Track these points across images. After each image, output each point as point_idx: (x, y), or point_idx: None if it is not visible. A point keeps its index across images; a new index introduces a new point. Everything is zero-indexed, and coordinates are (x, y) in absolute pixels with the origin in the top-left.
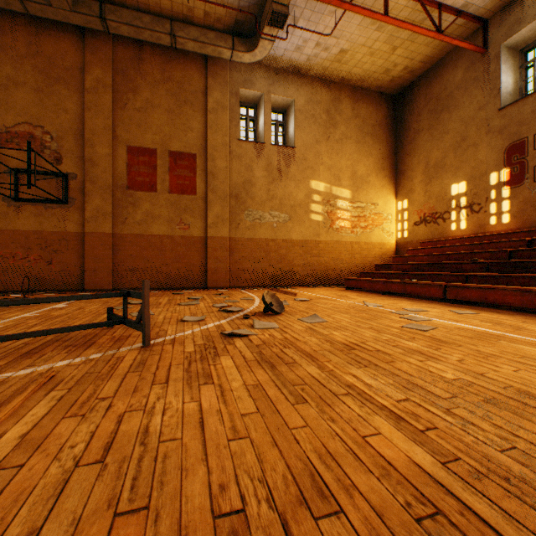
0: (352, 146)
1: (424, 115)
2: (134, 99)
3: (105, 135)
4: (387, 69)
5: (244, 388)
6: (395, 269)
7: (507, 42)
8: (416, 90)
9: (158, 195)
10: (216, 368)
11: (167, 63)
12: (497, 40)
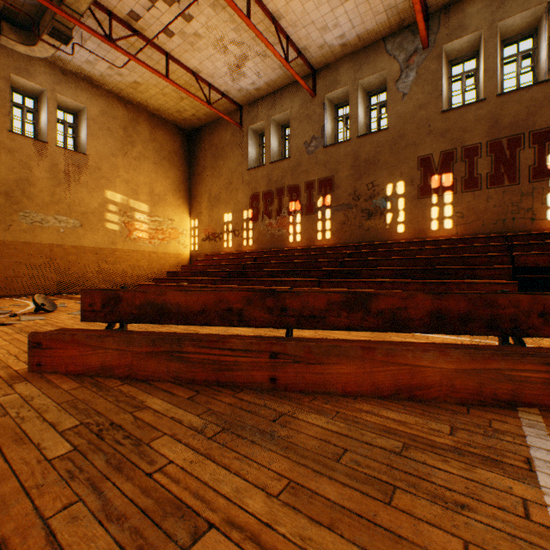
0: (150, 165)
1: (209, 156)
2: None
3: None
4: (179, 110)
5: (4, 340)
6: (181, 275)
7: (252, 127)
8: (204, 135)
9: None
10: None
11: None
12: (247, 123)
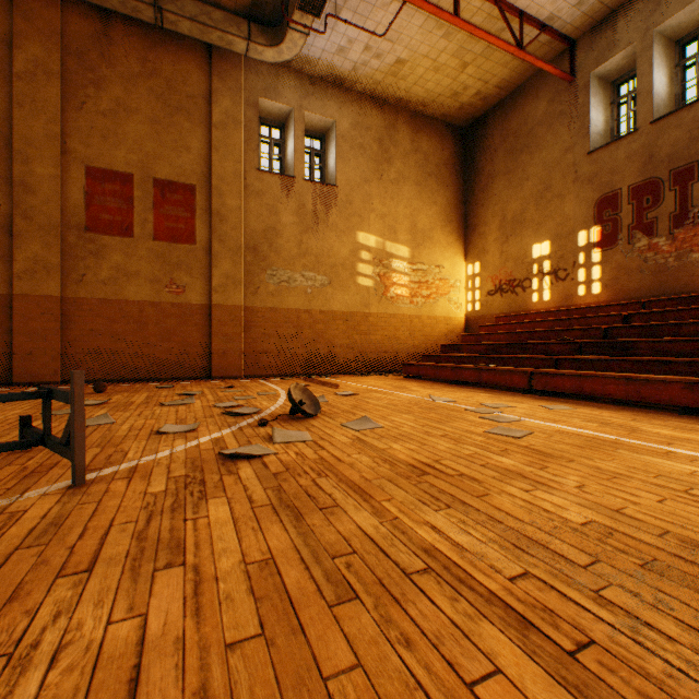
0: (411, 189)
1: (500, 155)
2: (97, 96)
3: (49, 146)
4: (455, 92)
5: (241, 571)
6: (466, 351)
7: (597, 70)
8: (490, 124)
9: (136, 242)
10: (196, 528)
11: (150, 49)
12: (586, 67)
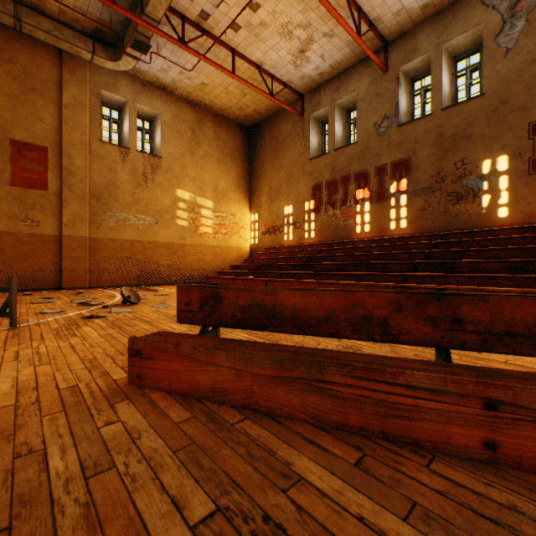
0: (214, 163)
1: (268, 149)
2: None
3: None
4: (241, 107)
5: (99, 336)
6: (244, 269)
7: (313, 115)
8: (264, 129)
9: None
10: (79, 332)
11: (7, 41)
12: (308, 111)
